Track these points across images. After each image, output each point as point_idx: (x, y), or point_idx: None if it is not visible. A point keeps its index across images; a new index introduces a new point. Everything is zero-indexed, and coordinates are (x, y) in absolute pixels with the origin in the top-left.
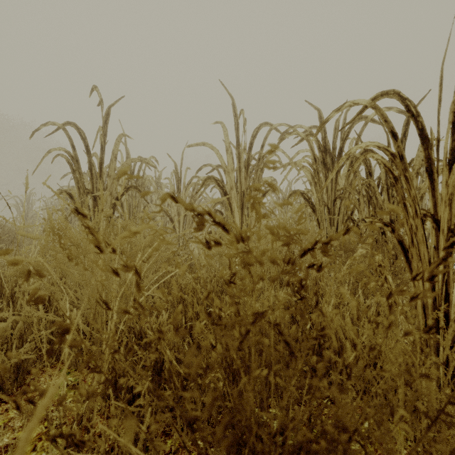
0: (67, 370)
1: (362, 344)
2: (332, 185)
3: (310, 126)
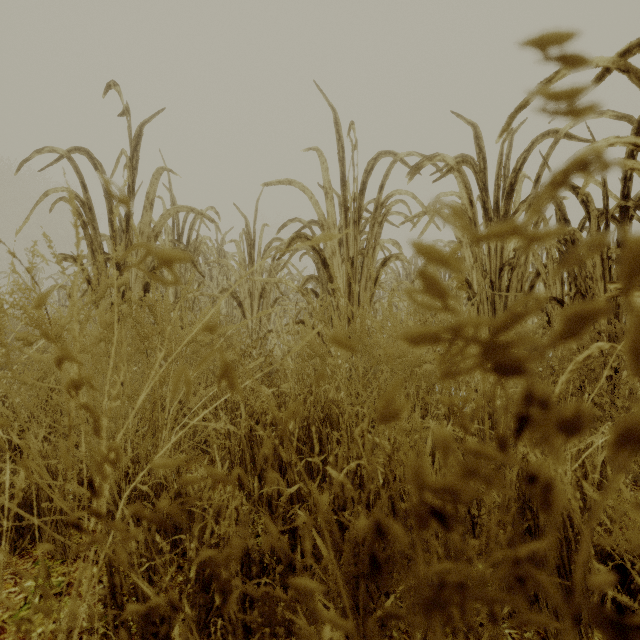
0: (48, 563)
1: (603, 527)
2: (497, 244)
3: (456, 156)
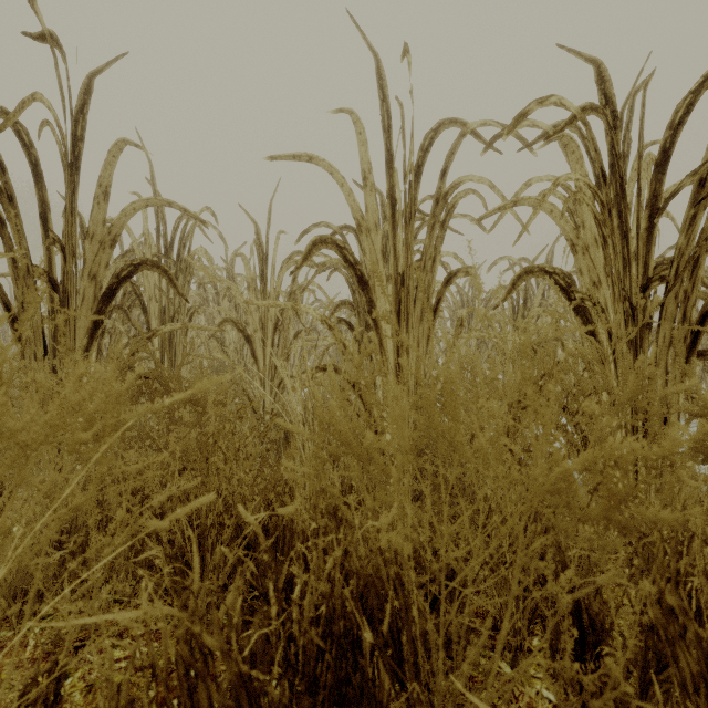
0: None
1: None
2: (638, 247)
3: (555, 124)
